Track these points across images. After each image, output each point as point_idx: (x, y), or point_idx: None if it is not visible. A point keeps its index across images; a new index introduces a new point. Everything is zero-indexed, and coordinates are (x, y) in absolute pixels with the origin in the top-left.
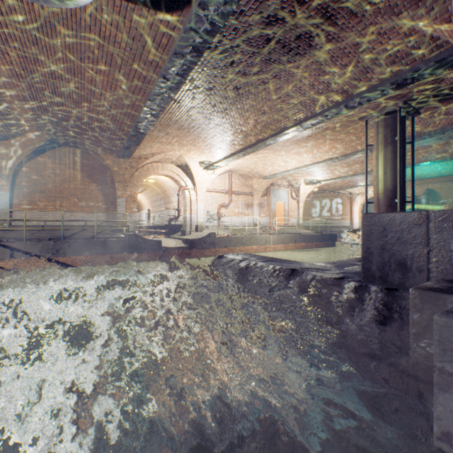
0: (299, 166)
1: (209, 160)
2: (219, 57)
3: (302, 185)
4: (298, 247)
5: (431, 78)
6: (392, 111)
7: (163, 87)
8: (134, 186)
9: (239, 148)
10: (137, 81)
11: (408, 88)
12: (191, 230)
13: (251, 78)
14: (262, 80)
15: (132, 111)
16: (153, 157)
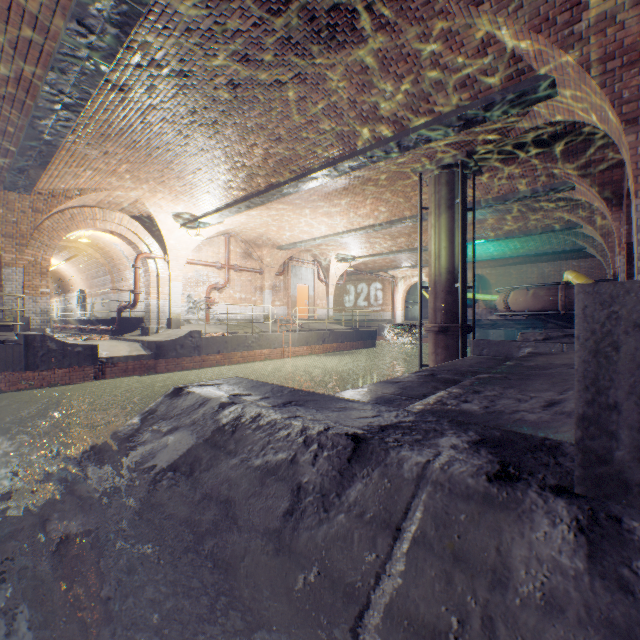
0: (330, 234)
1: (191, 211)
2: (196, 7)
3: (333, 262)
4: (328, 349)
5: (502, 121)
6: (452, 164)
7: (80, 44)
8: (42, 246)
9: (240, 196)
10: (20, 21)
11: (475, 132)
12: (159, 326)
13: (258, 70)
14: (277, 77)
15: (19, 91)
16: (84, 196)
